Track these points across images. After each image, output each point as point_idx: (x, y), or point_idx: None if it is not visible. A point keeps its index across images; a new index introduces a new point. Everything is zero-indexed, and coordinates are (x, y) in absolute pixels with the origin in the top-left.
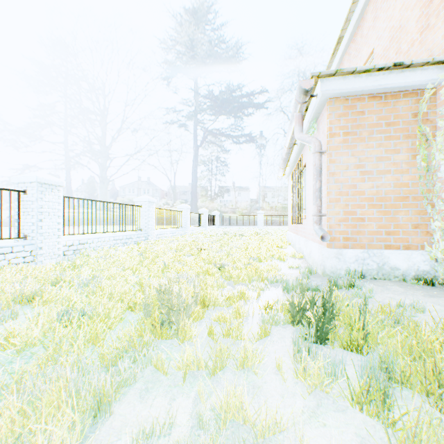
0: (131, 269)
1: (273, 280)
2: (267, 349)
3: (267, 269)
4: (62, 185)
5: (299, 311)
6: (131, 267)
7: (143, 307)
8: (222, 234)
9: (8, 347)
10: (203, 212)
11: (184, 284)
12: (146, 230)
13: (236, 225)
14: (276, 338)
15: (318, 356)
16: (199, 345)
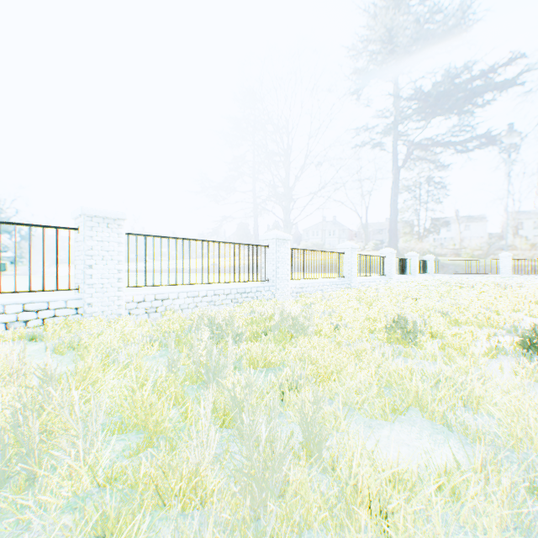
0: (353, 309)
1: (510, 330)
2: (492, 363)
3: (503, 320)
4: (289, 239)
5: (530, 346)
6: (352, 307)
7: (383, 328)
8: (439, 284)
9: (316, 335)
10: (411, 257)
11: (410, 320)
12: (349, 277)
13: (462, 273)
14: (502, 361)
15: (533, 361)
16: (435, 345)
